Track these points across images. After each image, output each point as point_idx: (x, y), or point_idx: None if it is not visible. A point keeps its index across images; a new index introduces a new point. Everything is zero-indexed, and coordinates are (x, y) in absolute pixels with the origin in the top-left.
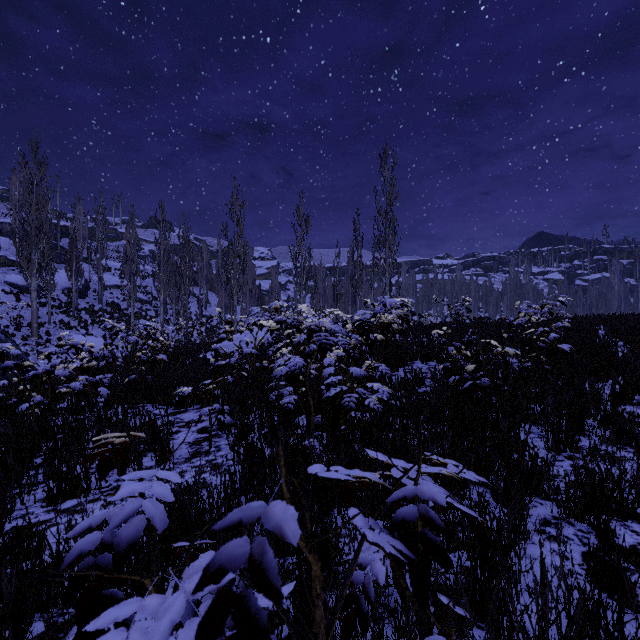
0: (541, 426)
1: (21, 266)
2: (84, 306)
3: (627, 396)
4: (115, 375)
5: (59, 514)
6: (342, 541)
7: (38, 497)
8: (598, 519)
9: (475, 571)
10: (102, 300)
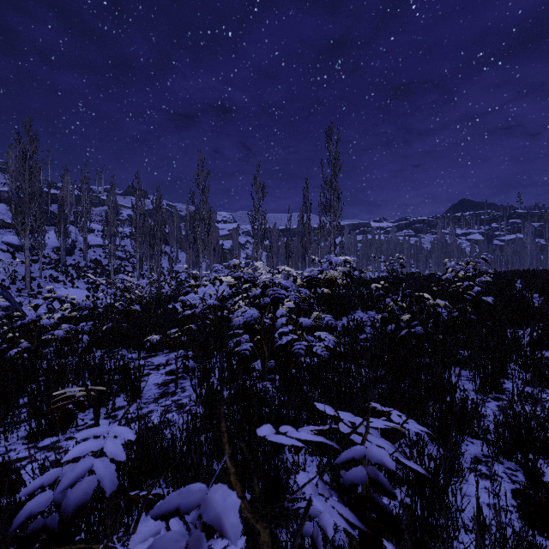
0: (469, 370)
1: (16, 228)
2: (71, 263)
3: (544, 343)
4: (96, 323)
5: (38, 451)
6: (292, 478)
7: (21, 435)
8: (526, 459)
9: (416, 511)
10: (86, 257)
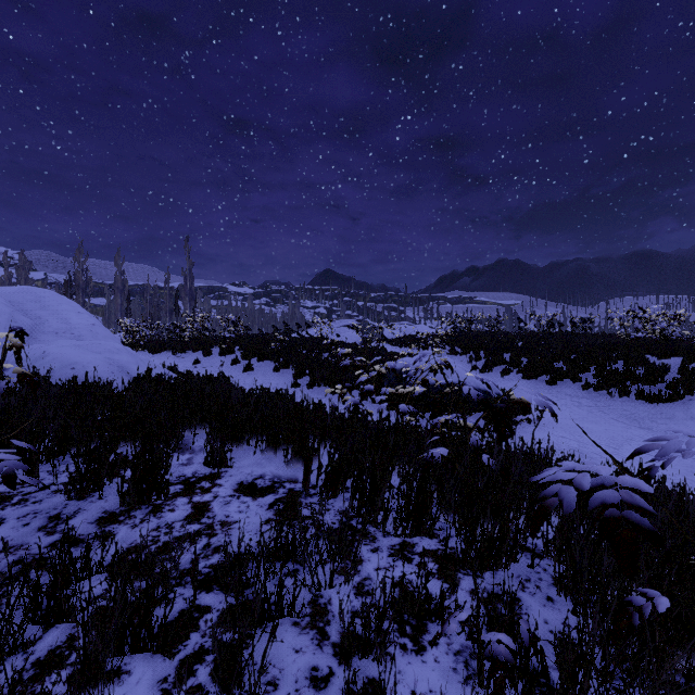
0: None
1: None
2: None
3: None
4: None
5: None
6: None
7: None
8: None
9: None
10: None
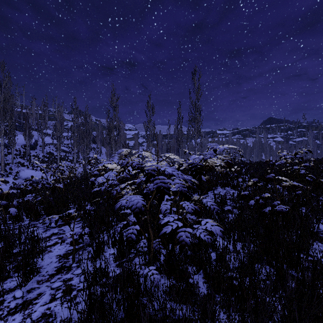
0: None
1: None
2: (34, 154)
3: None
4: (35, 195)
5: None
6: None
7: None
8: None
9: None
10: (43, 151)
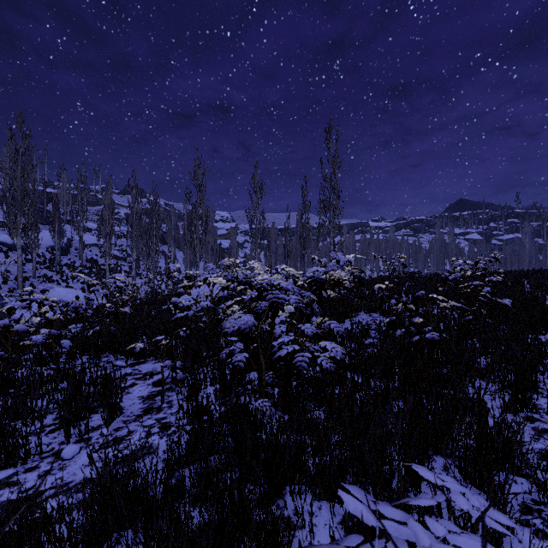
0: (491, 382)
1: (8, 227)
2: (66, 262)
3: None
4: (85, 325)
5: None
6: (296, 535)
7: None
8: None
9: None
10: (82, 257)
